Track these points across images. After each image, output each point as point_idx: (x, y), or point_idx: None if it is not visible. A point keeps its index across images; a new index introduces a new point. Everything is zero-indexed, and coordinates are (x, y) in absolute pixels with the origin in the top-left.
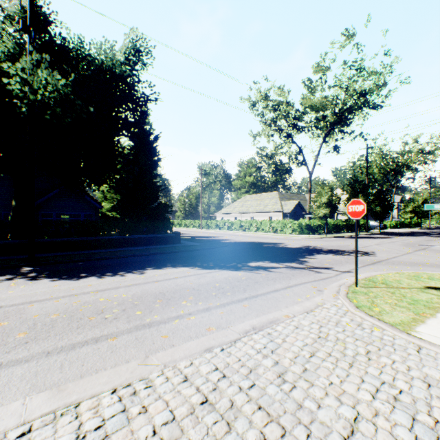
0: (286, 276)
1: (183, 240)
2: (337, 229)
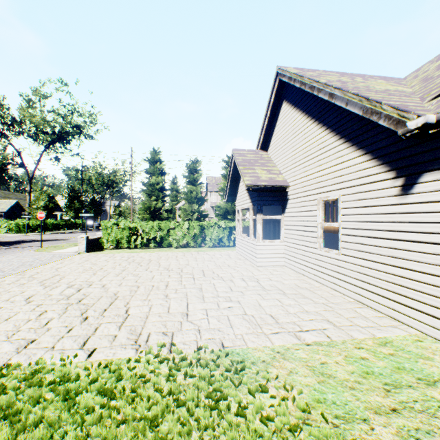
0: (2, 251)
1: None
2: (59, 228)
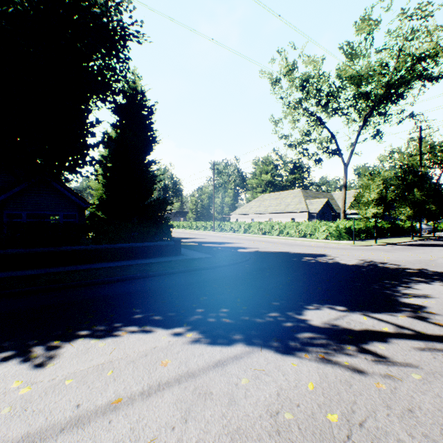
0: None
1: (187, 248)
2: (381, 233)
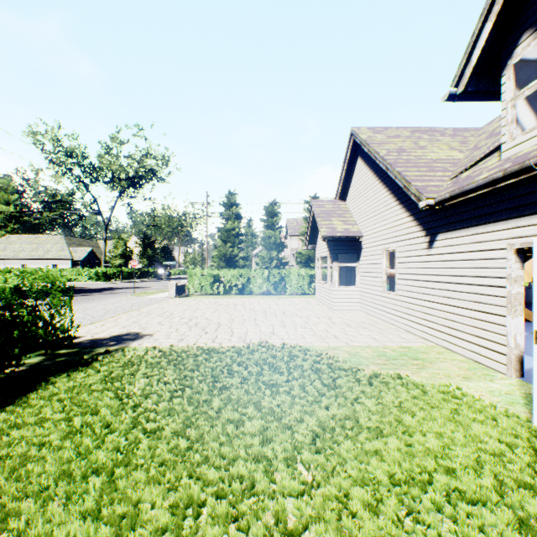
0: (103, 296)
1: None
2: (132, 277)
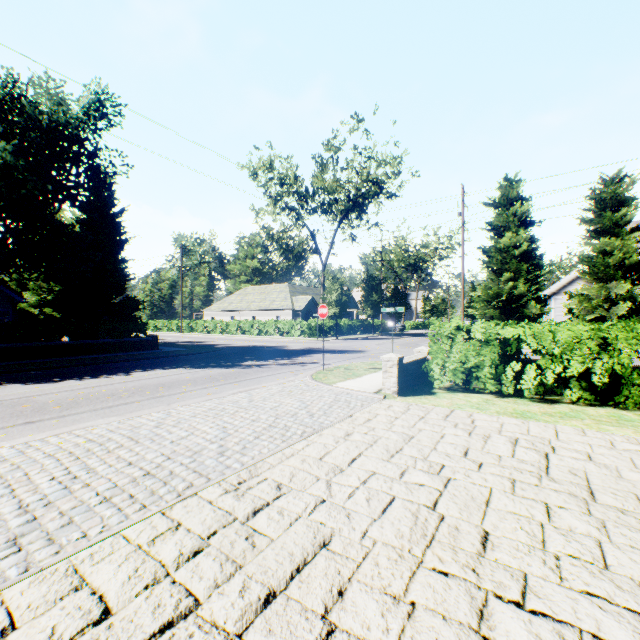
0: (275, 369)
1: (160, 346)
2: (353, 331)
